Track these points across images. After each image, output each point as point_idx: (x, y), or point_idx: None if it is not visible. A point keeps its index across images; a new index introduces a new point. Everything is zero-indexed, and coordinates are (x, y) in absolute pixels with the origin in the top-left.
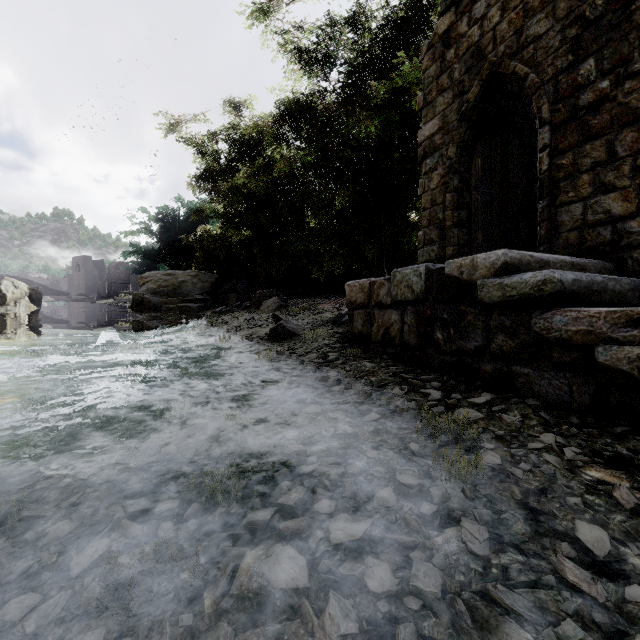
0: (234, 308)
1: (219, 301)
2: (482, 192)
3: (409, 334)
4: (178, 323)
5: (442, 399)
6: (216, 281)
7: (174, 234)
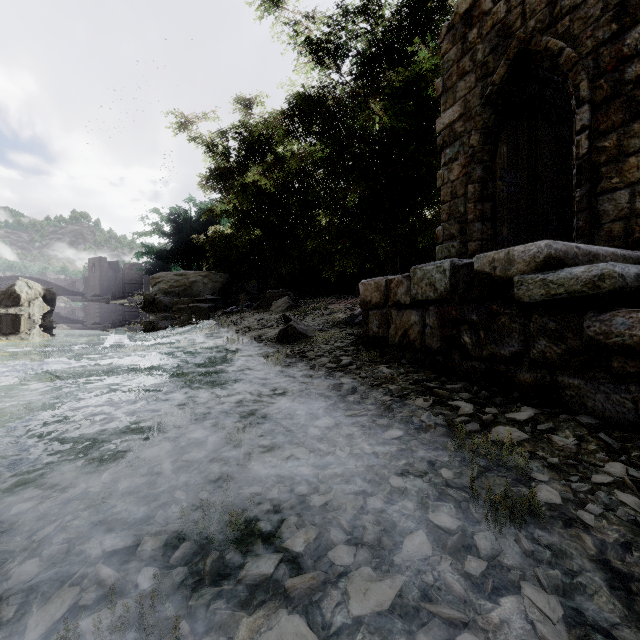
0: (244, 308)
1: (230, 301)
2: (508, 182)
3: (431, 337)
4: (188, 323)
5: (475, 414)
6: (227, 281)
7: (186, 235)
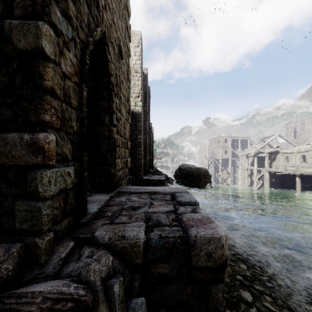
0: None
1: None
2: None
3: None
4: None
5: None
6: None
7: None
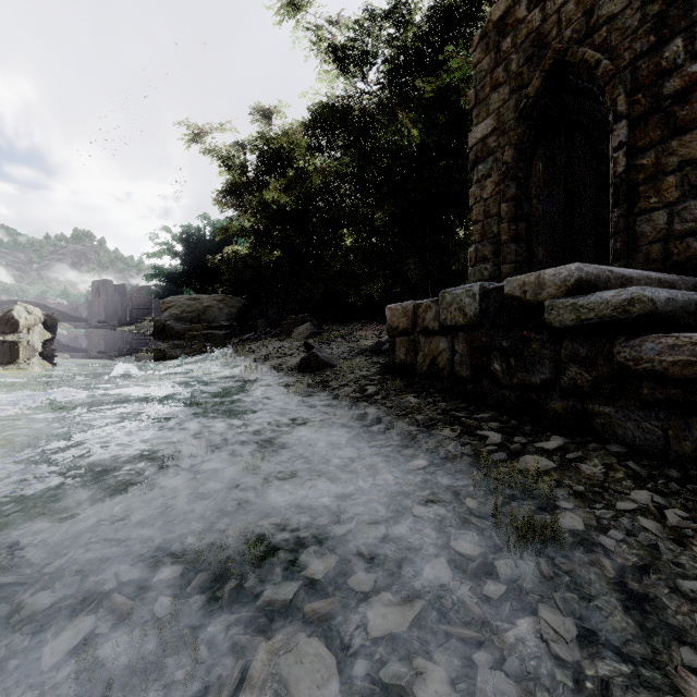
0: (263, 335)
1: (247, 328)
2: (544, 201)
3: (460, 365)
4: (202, 352)
5: (503, 443)
6: (244, 306)
7: (199, 255)
